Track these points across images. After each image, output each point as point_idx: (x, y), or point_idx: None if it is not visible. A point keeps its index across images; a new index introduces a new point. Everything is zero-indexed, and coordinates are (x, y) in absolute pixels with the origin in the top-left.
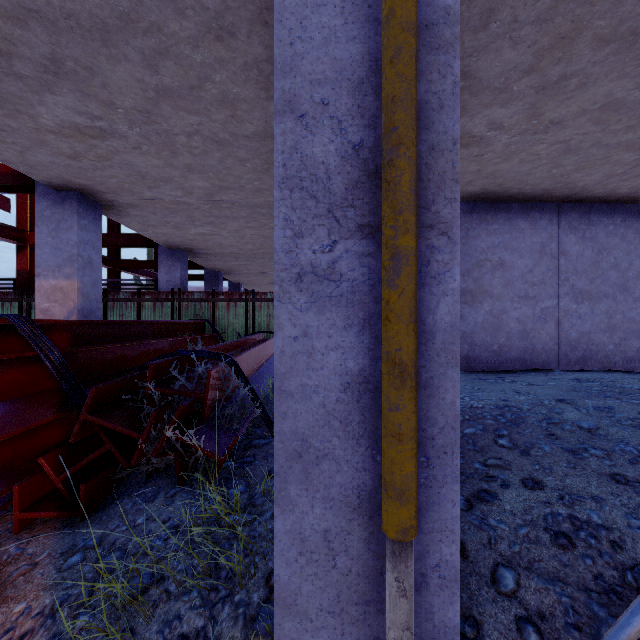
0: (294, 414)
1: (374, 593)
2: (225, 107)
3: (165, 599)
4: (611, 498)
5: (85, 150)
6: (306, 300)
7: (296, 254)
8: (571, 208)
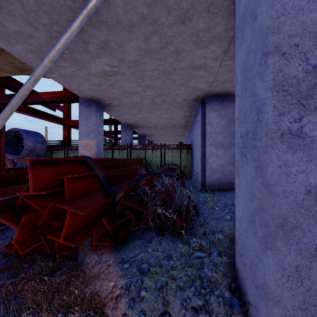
0: (279, 205)
1: None
2: (174, 55)
3: (179, 289)
4: None
5: (105, 82)
6: (285, 147)
7: (280, 124)
8: None
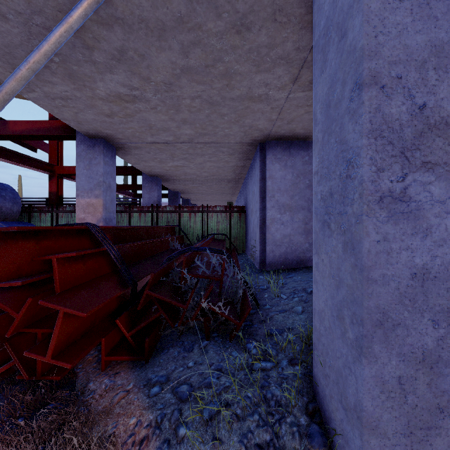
0: (377, 295)
1: (433, 422)
2: (224, 79)
3: (236, 419)
4: None
5: (118, 110)
6: (385, 215)
7: (378, 183)
8: None
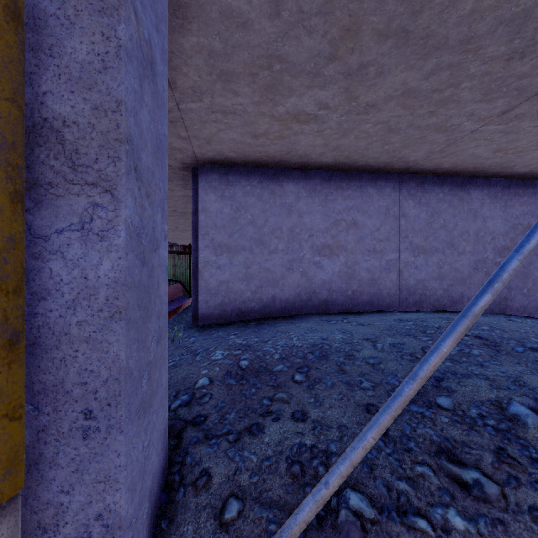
0: None
1: None
2: None
3: None
4: (355, 427)
5: None
6: None
7: None
8: (410, 178)
